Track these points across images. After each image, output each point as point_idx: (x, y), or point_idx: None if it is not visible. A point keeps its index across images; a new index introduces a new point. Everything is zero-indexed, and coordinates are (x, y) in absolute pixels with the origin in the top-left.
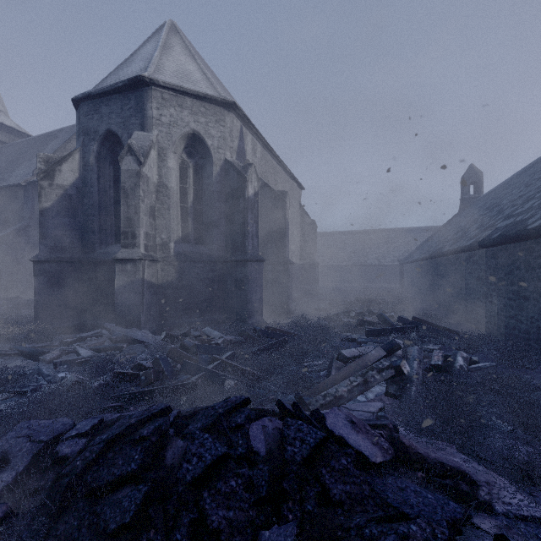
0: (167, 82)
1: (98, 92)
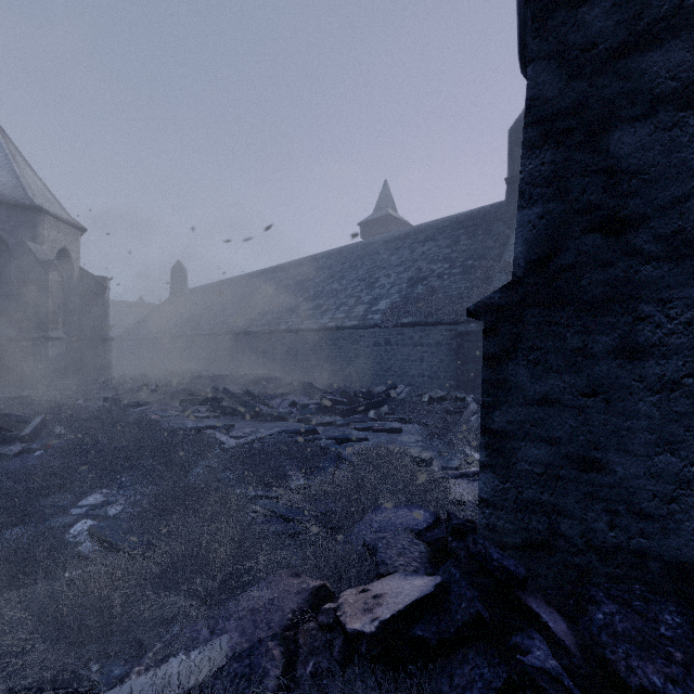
0: (56, 214)
1: None
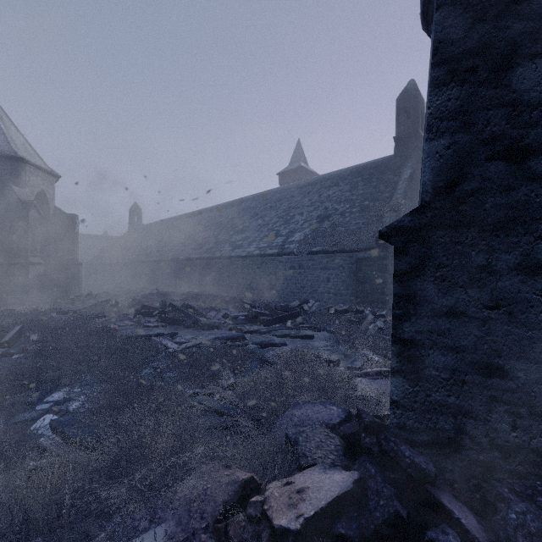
0: (35, 163)
1: None
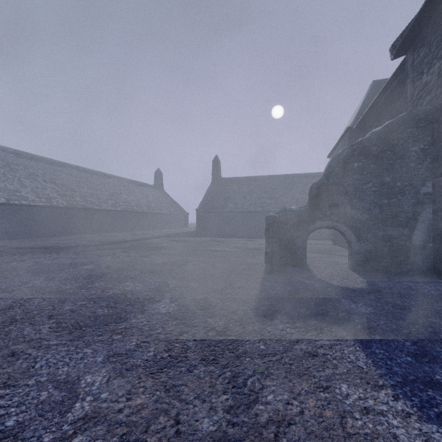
0: None
1: None
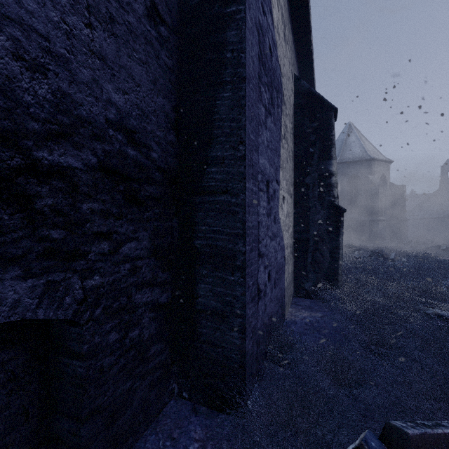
0: (379, 159)
1: (351, 161)
